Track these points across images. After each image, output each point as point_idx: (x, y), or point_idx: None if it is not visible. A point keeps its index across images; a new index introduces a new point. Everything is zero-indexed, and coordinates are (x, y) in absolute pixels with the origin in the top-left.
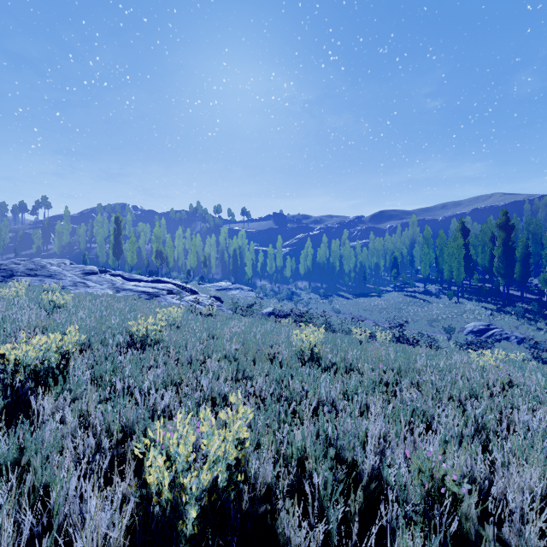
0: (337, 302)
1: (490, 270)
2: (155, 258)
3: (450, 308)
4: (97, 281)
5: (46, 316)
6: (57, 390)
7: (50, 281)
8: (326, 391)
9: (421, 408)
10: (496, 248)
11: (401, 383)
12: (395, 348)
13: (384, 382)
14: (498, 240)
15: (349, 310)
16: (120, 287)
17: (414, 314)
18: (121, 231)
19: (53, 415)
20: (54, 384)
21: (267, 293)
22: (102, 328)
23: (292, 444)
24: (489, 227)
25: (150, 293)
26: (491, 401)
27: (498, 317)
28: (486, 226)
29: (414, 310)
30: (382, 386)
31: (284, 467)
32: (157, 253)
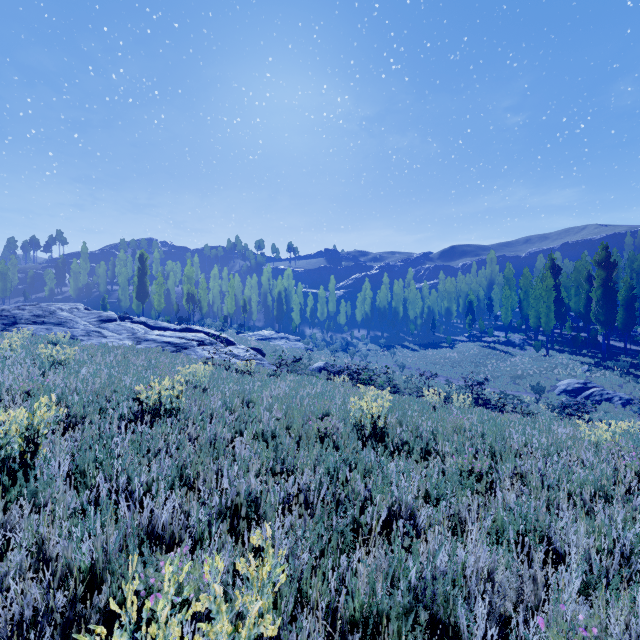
0: (400, 354)
1: (585, 316)
2: (187, 302)
3: (538, 362)
4: (114, 330)
5: (37, 377)
6: (16, 492)
7: (59, 330)
8: (399, 493)
9: (536, 517)
10: (593, 290)
11: (496, 470)
12: (478, 416)
13: (476, 472)
14: (597, 280)
15: (415, 364)
16: (141, 337)
17: (493, 370)
18: (147, 270)
19: (1, 535)
20: (14, 482)
21: (317, 344)
22: (106, 393)
23: (354, 595)
24: (584, 265)
25: (177, 344)
26: (635, 506)
27: (597, 373)
28: (581, 263)
29: (494, 364)
30: (473, 478)
31: (341, 637)
32: (189, 296)
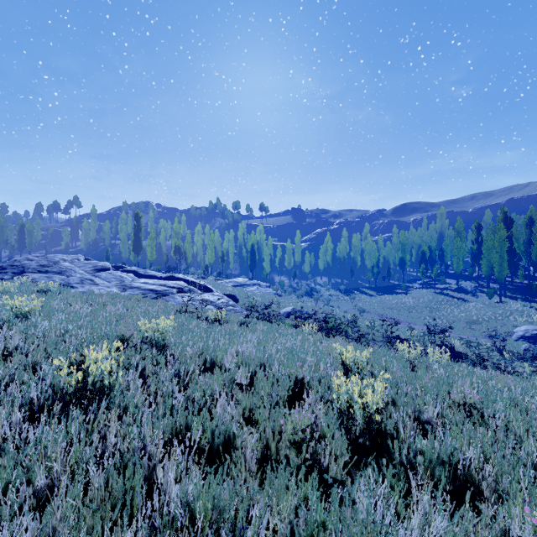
0: (359, 299)
1: None
2: (174, 254)
3: (492, 308)
4: (105, 278)
5: None
6: None
7: (58, 278)
8: None
9: None
10: None
11: None
12: (470, 379)
13: None
14: None
15: (373, 309)
16: (127, 285)
17: (448, 315)
18: (141, 227)
19: None
20: None
21: (285, 289)
22: (36, 359)
23: None
24: (533, 218)
25: (159, 291)
26: None
27: None
28: (531, 216)
29: (449, 310)
30: None
31: None
32: (176, 249)
